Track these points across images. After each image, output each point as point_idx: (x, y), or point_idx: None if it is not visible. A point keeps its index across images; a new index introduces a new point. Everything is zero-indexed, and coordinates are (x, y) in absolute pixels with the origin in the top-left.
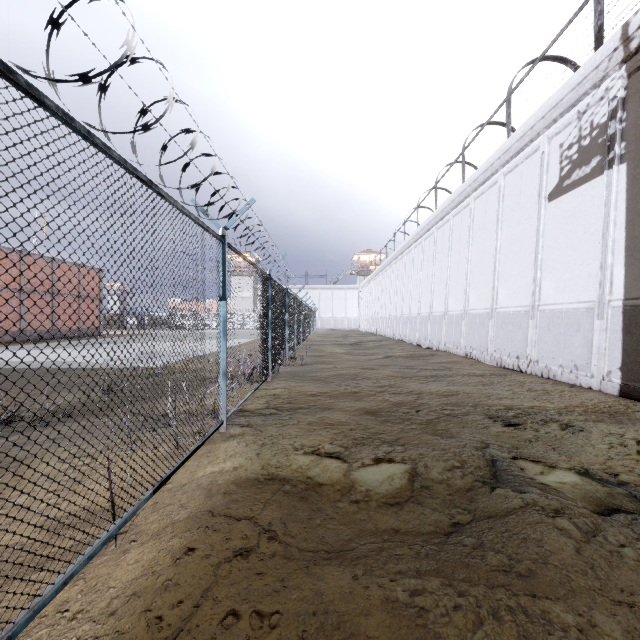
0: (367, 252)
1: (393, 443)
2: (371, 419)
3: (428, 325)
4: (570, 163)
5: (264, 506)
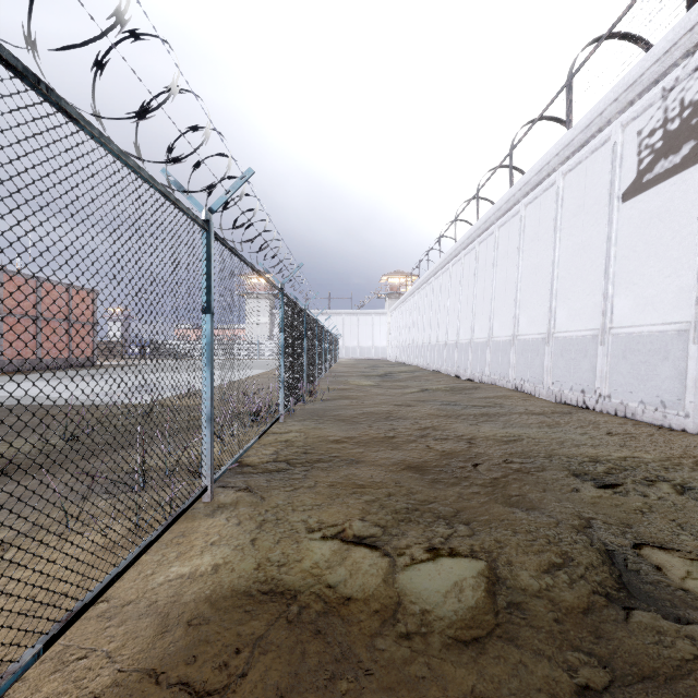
0: (396, 273)
1: (452, 519)
2: (415, 478)
3: (469, 353)
4: (652, 153)
5: (251, 657)
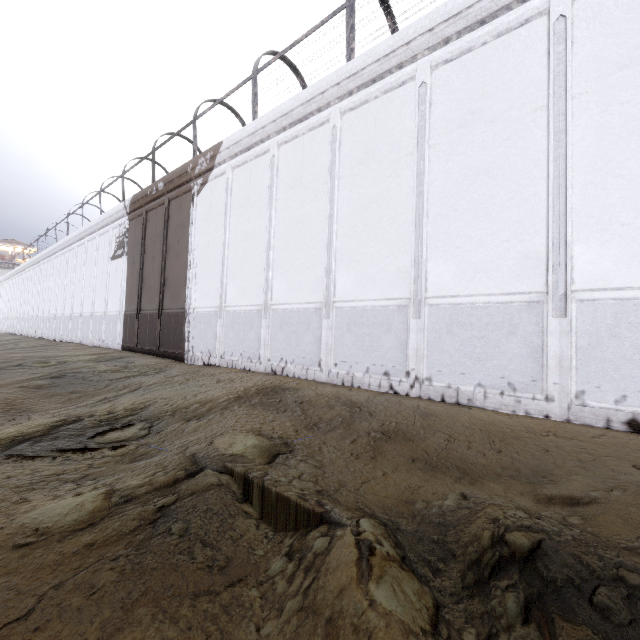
0: (10, 242)
1: None
2: None
3: (61, 324)
4: (117, 246)
5: None
